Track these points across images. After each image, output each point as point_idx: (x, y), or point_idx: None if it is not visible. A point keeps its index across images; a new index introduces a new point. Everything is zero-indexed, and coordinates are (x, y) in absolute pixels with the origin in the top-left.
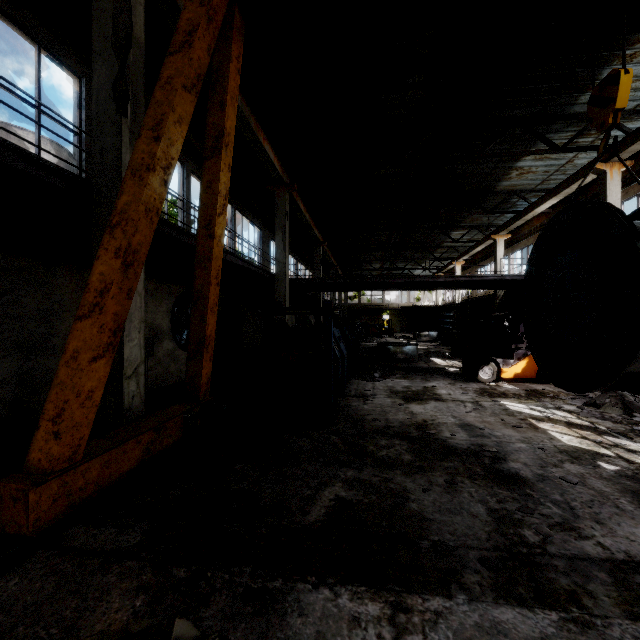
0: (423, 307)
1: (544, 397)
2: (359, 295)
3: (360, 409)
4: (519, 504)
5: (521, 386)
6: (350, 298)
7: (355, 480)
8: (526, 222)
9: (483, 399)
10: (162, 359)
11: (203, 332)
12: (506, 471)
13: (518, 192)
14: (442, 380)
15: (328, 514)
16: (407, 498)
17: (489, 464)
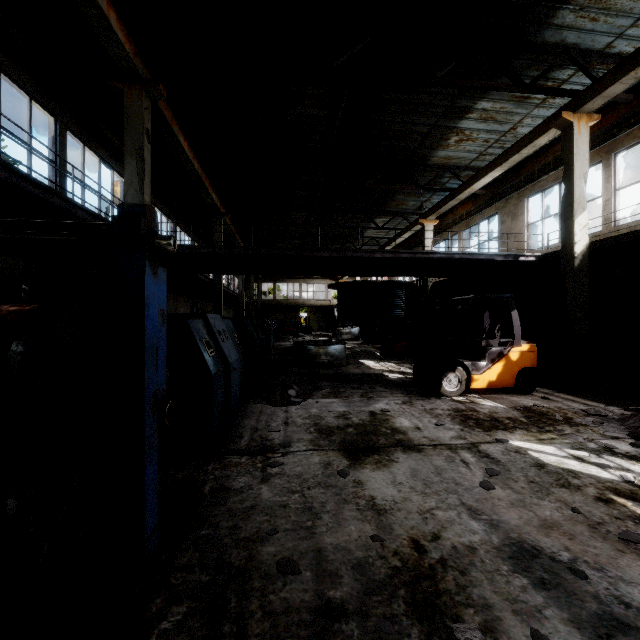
0: (364, 284)
1: (557, 423)
2: (274, 291)
3: (249, 507)
4: None
5: (502, 401)
6: (265, 294)
7: None
8: (450, 211)
9: (479, 437)
10: None
11: None
12: None
13: (452, 168)
14: (391, 396)
15: None
16: None
17: None
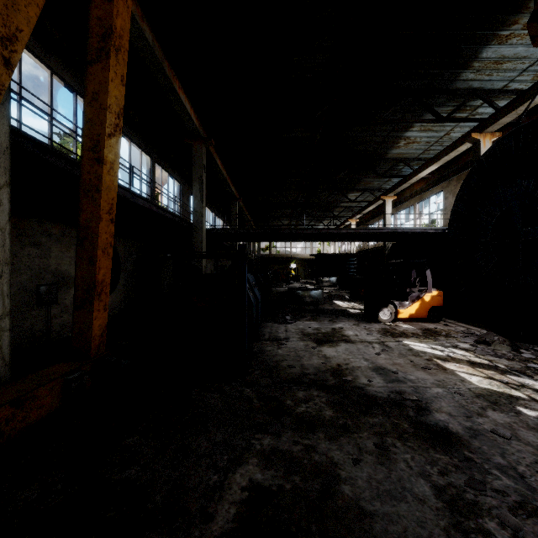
0: (330, 255)
1: (439, 336)
2: (270, 247)
3: (274, 354)
4: (465, 475)
5: (416, 325)
6: (263, 250)
7: (273, 452)
8: (408, 187)
9: (387, 339)
10: (70, 306)
11: (92, 277)
12: (435, 425)
13: (404, 160)
14: (347, 321)
15: (239, 517)
16: (337, 477)
17: (415, 417)
